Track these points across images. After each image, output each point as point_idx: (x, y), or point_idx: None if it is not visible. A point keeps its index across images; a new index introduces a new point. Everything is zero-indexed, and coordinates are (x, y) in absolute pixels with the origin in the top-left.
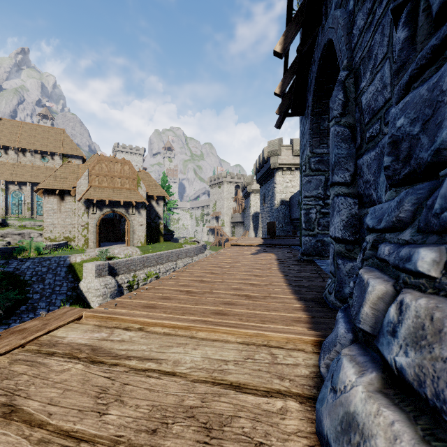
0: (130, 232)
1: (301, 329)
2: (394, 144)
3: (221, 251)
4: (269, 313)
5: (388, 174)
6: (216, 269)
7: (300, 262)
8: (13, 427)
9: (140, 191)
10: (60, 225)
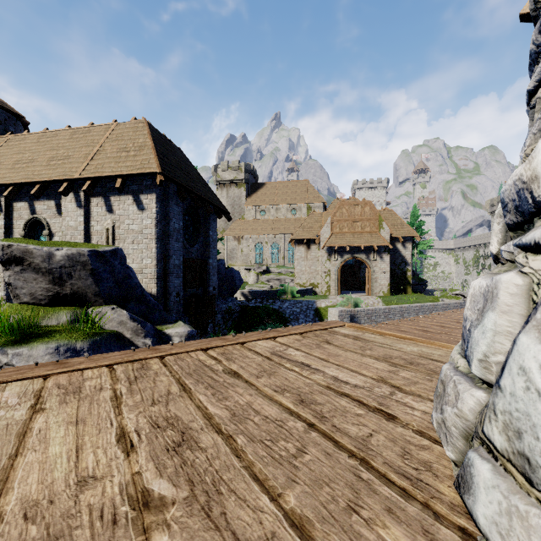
0: (371, 280)
1: None
2: None
3: None
4: None
5: None
6: None
7: None
8: (332, 346)
9: (381, 234)
10: (307, 272)
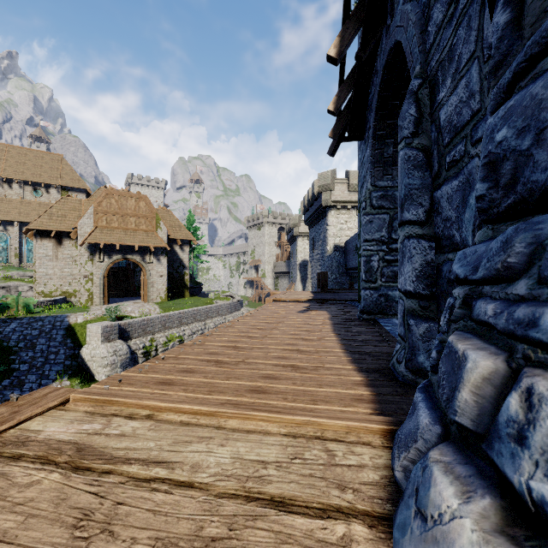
0: (148, 284)
1: (364, 411)
2: (491, 166)
3: (261, 308)
4: (322, 389)
5: (482, 207)
6: (255, 332)
7: (359, 322)
8: None
9: (159, 234)
10: (57, 276)
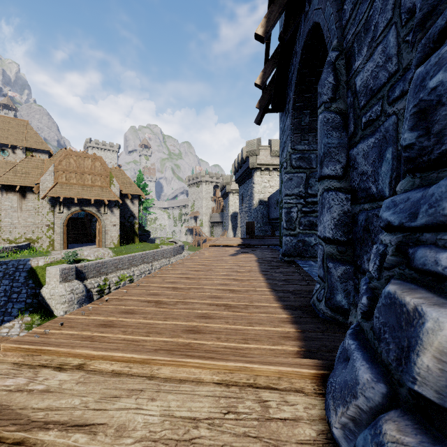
0: (102, 232)
1: (291, 349)
2: (421, 115)
3: (199, 252)
4: (252, 327)
5: (410, 156)
6: (192, 273)
7: (281, 264)
8: None
9: (112, 189)
10: (21, 225)
